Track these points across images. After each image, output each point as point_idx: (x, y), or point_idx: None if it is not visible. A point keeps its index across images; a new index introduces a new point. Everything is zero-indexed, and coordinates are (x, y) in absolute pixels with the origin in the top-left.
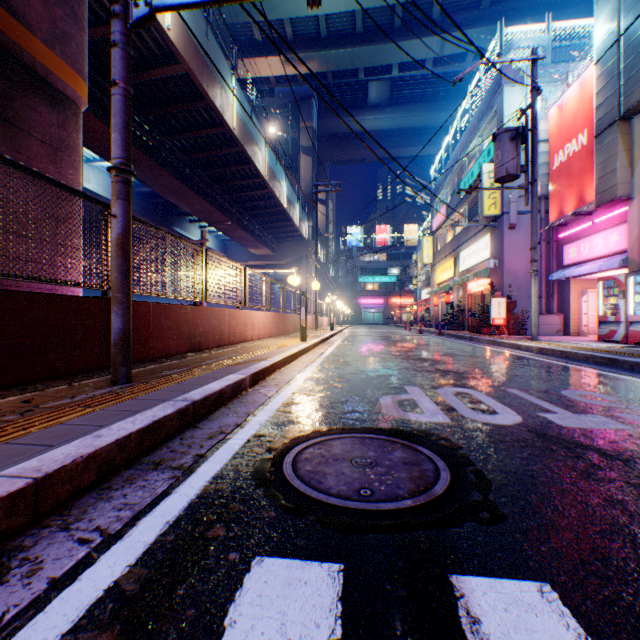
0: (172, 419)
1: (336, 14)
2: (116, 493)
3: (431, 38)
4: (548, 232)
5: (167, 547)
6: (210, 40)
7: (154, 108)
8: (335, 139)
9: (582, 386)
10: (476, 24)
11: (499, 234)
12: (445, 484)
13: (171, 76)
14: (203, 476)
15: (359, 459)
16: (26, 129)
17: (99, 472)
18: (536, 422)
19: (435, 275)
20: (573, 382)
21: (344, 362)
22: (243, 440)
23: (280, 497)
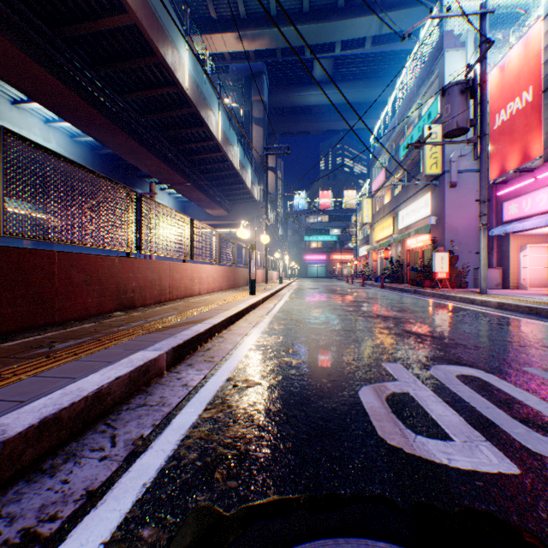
0: None
1: None
2: None
3: (371, 17)
4: (487, 190)
5: None
6: None
7: (105, 64)
8: (284, 113)
9: None
10: (412, 4)
11: (440, 192)
12: None
13: (120, 29)
14: None
15: None
16: None
17: None
18: None
19: (374, 233)
20: None
21: (296, 321)
22: None
23: None
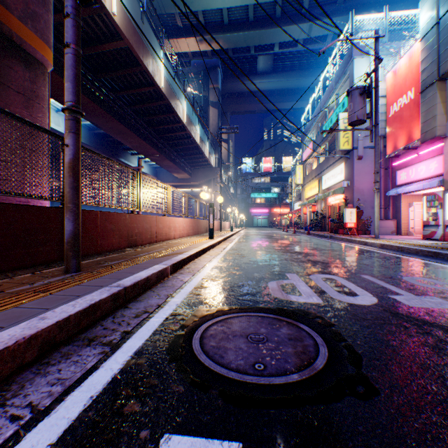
0: (106, 302)
1: (235, 7)
2: (52, 368)
3: (302, 25)
4: (385, 161)
5: (87, 424)
6: (144, 24)
7: (105, 72)
8: (234, 96)
9: (417, 273)
10: (334, 15)
11: (351, 163)
12: (324, 359)
13: (116, 49)
14: (127, 351)
15: (253, 335)
16: (5, 83)
17: (40, 349)
18: (389, 303)
19: (304, 192)
20: (410, 270)
21: (241, 255)
22: (162, 318)
23: (188, 372)
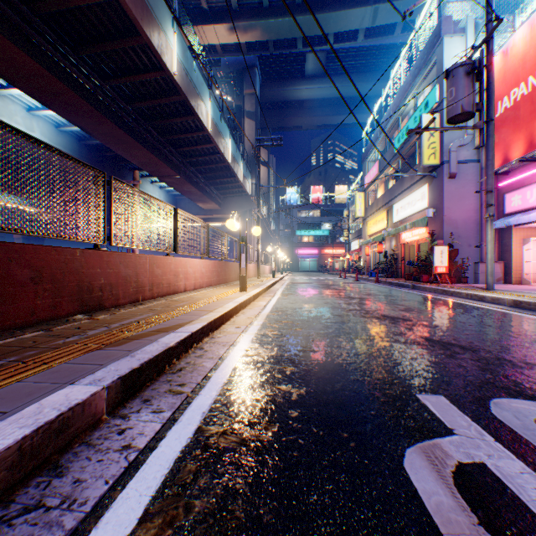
0: None
1: None
2: None
3: (365, 8)
4: None
5: None
6: None
7: (87, 45)
8: (276, 107)
9: None
10: None
11: (438, 183)
12: None
13: (101, 5)
14: None
15: None
16: None
17: None
18: None
19: (367, 227)
20: None
21: (292, 324)
22: None
23: None
